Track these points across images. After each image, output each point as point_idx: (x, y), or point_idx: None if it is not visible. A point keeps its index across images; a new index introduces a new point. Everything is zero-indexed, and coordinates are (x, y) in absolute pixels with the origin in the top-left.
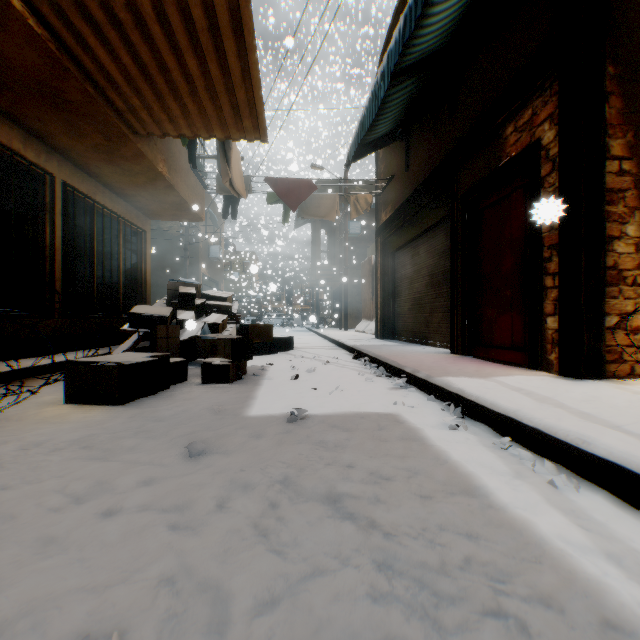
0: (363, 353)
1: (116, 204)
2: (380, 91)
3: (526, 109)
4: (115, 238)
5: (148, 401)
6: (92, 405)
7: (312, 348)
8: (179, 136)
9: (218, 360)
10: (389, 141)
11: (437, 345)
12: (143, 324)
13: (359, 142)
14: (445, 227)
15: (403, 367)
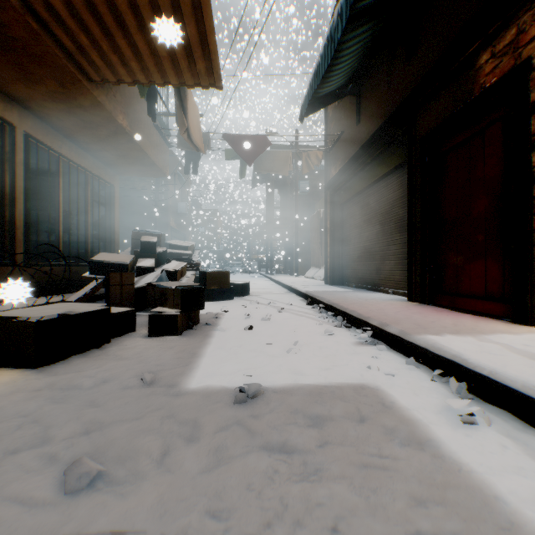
0: (317, 300)
1: (83, 159)
2: (337, 32)
3: (508, 29)
4: (83, 191)
5: (74, 362)
6: (5, 368)
7: (267, 293)
8: (134, 83)
9: (166, 310)
10: (340, 96)
11: (389, 292)
12: (104, 271)
13: (313, 93)
14: (398, 176)
15: (366, 318)
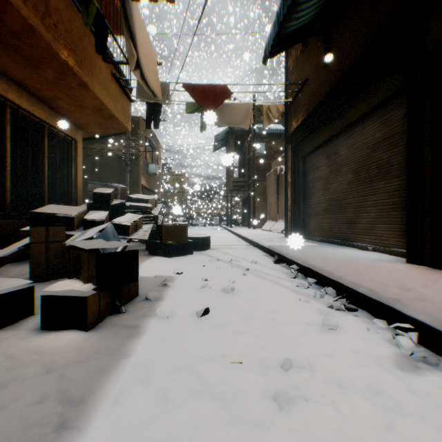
0: (286, 258)
1: (37, 108)
2: None
3: None
4: (39, 142)
5: None
6: None
7: (227, 247)
8: None
9: (71, 288)
10: (307, 36)
11: (367, 248)
12: (47, 225)
13: (281, 21)
14: (380, 114)
15: (393, 303)
